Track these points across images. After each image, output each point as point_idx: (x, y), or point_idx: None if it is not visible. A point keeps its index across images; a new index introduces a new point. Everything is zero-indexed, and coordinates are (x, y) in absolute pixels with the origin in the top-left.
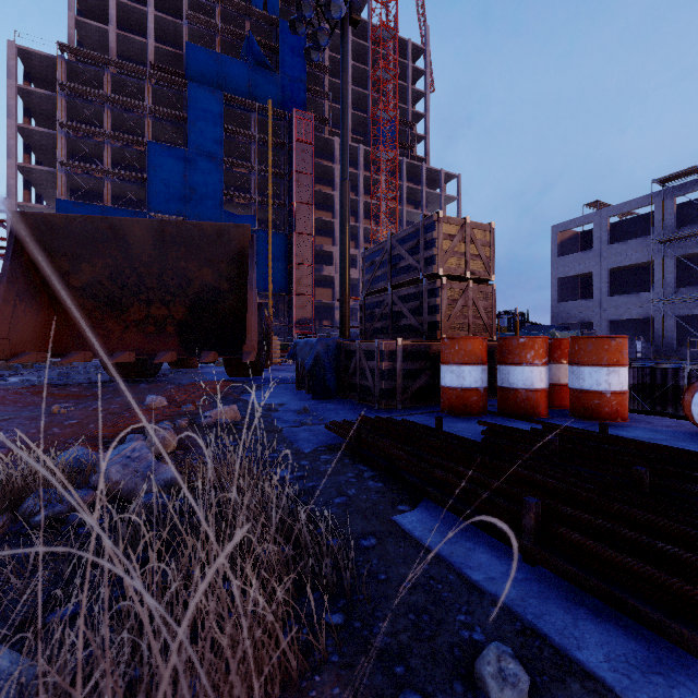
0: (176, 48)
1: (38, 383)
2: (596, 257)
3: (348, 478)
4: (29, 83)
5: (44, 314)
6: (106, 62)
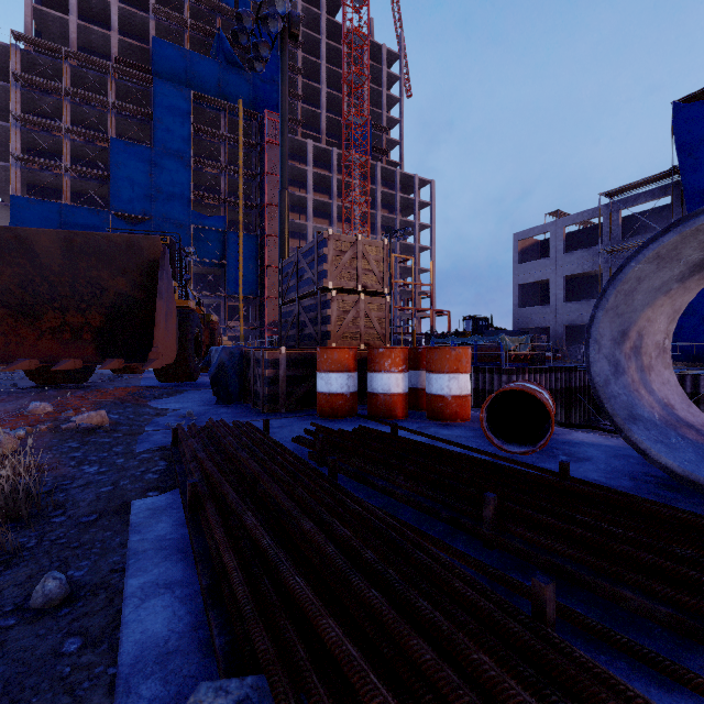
0: (142, 42)
1: None
2: (552, 265)
3: (137, 472)
4: None
5: None
6: (65, 54)
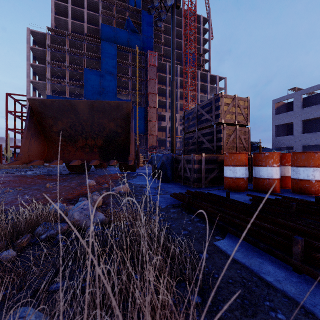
0: (96, 26)
1: (39, 174)
2: (295, 115)
3: (186, 221)
4: (35, 45)
5: (42, 144)
6: (66, 34)
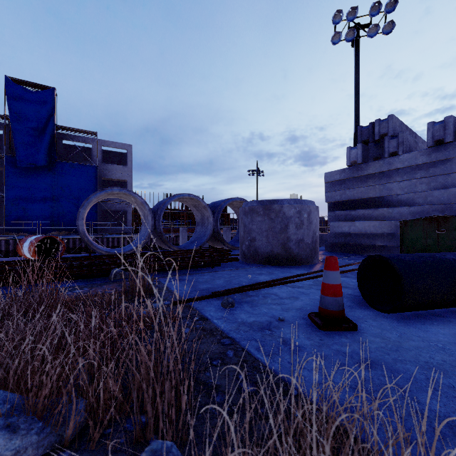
0: None
1: None
2: None
3: None
4: None
5: None
6: None
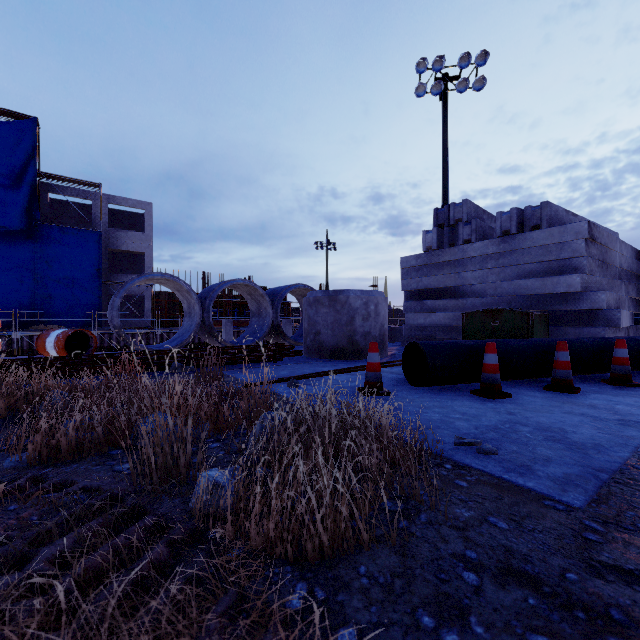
0: None
1: None
2: None
3: None
4: None
5: None
6: None
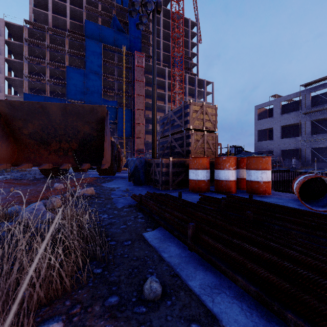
0: (80, 22)
1: (10, 178)
2: (274, 121)
3: (131, 218)
4: (11, 38)
5: (11, 146)
6: (47, 29)
